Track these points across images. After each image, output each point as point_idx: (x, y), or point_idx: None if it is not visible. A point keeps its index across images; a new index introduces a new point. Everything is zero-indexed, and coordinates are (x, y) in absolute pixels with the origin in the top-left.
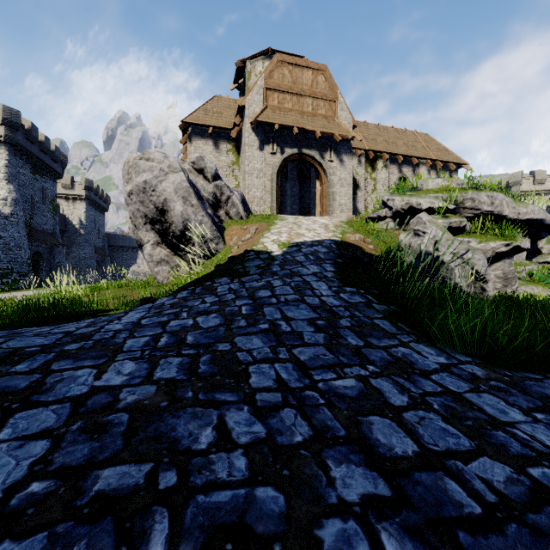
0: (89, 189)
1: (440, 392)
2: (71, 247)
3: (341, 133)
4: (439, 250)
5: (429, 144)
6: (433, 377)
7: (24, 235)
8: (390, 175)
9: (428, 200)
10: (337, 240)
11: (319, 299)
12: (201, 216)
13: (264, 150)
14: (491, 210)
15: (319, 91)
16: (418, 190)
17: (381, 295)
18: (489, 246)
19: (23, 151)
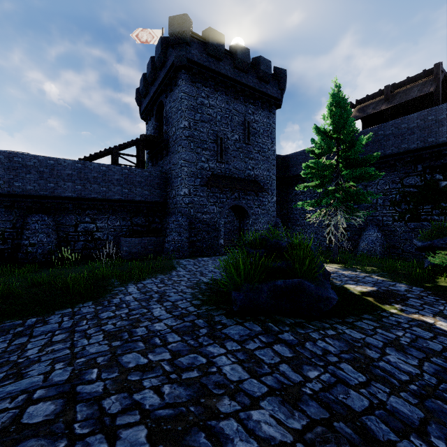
0: None
1: None
2: None
3: None
4: None
5: None
6: None
7: None
8: None
9: None
10: None
11: None
12: None
13: None
14: None
15: None
16: None
17: None
18: None
19: None
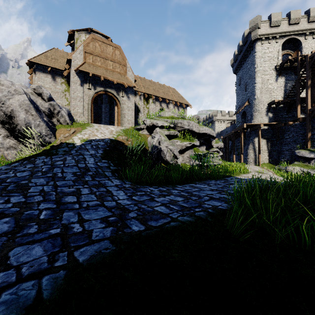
0: None
1: (104, 191)
2: None
3: (128, 83)
4: (161, 145)
5: (174, 94)
6: (107, 187)
7: None
8: (156, 107)
9: (161, 122)
10: (112, 139)
11: (85, 165)
12: (38, 122)
13: (83, 86)
14: (188, 128)
15: (116, 59)
16: (161, 116)
17: (118, 163)
18: (184, 143)
19: None
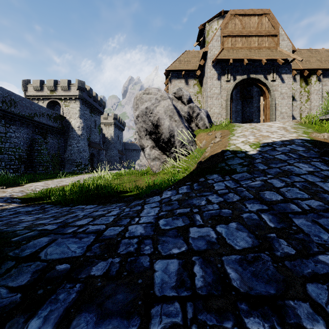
0: (115, 119)
1: None
2: (107, 150)
3: (283, 57)
4: None
5: None
6: None
7: (86, 145)
8: (323, 87)
9: None
10: (306, 139)
11: None
12: (181, 128)
13: (221, 80)
14: None
15: (263, 30)
16: None
17: None
18: None
19: (86, 102)
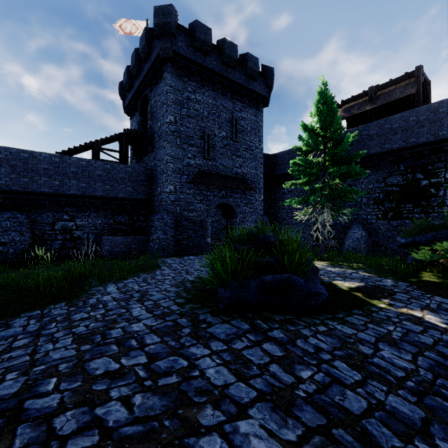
0: None
1: None
2: None
3: None
4: None
5: None
6: None
7: None
8: None
9: None
10: None
11: None
12: None
13: None
14: None
15: None
16: None
17: None
18: None
19: None
